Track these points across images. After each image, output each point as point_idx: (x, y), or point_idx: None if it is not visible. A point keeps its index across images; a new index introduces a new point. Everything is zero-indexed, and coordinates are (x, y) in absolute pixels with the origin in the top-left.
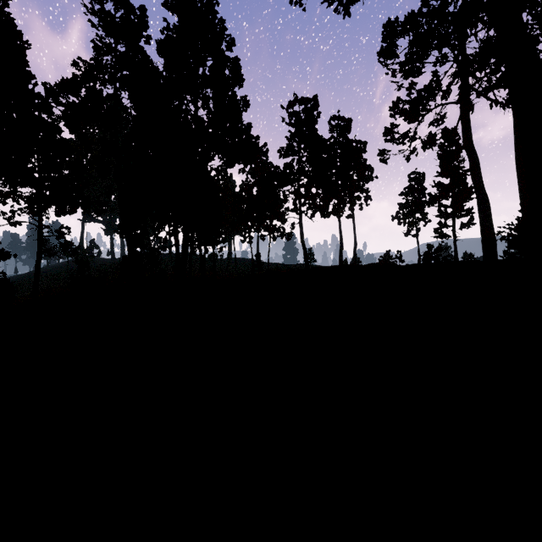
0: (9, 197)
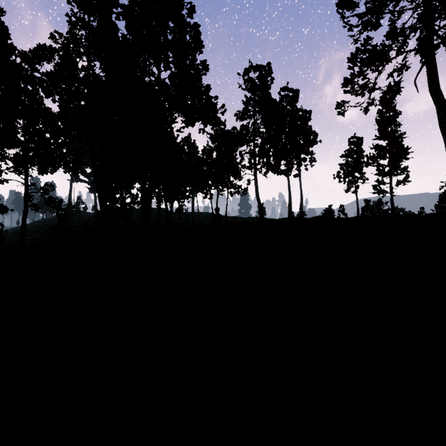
0: None
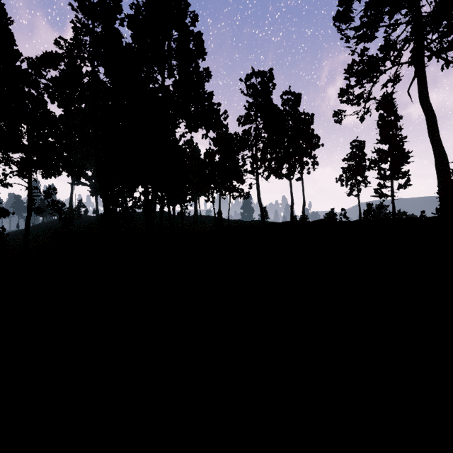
0: (2, 162)
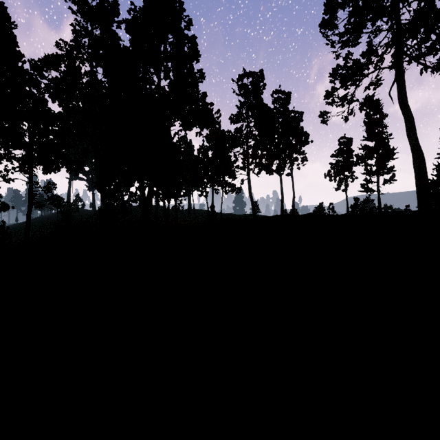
0: (4, 158)
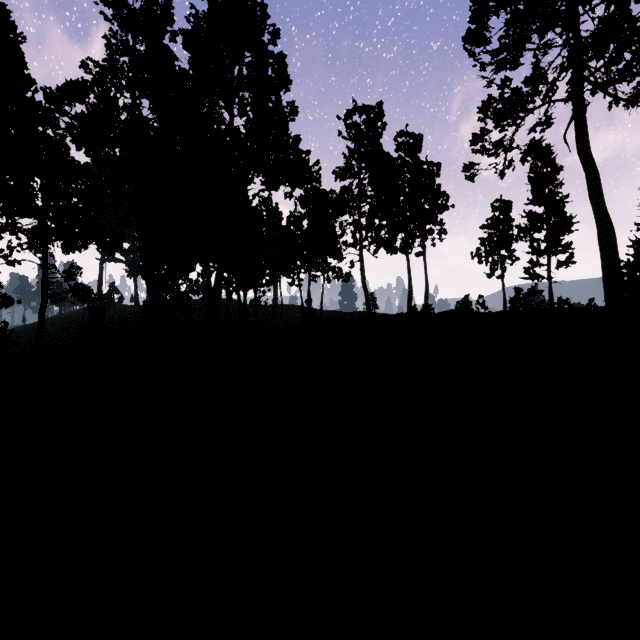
0: (6, 230)
